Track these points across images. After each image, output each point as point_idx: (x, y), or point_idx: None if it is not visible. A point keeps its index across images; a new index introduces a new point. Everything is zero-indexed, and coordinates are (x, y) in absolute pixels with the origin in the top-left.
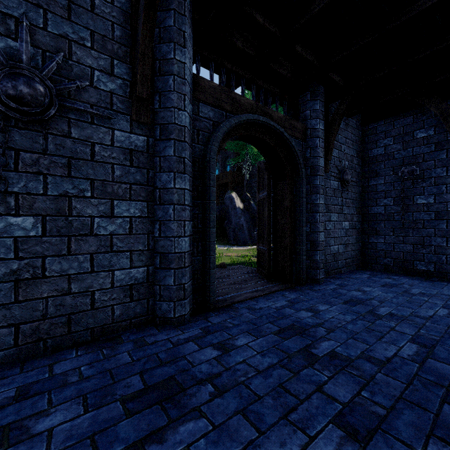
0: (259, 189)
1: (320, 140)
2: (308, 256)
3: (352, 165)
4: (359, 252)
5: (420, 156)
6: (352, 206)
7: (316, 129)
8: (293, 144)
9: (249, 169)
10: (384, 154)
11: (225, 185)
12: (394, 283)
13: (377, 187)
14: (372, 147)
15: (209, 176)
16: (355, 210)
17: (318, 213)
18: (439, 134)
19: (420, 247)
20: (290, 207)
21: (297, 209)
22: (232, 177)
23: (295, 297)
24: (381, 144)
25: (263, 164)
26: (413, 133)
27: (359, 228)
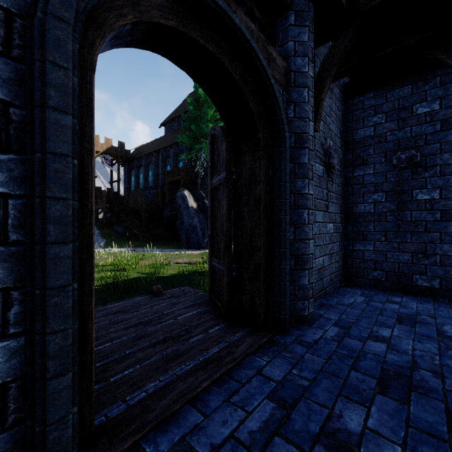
0: (213, 171)
1: (309, 92)
2: (291, 279)
3: (336, 148)
4: (342, 263)
5: (421, 137)
6: (336, 202)
7: (303, 73)
8: (273, 82)
9: (203, 166)
10: (373, 135)
11: (177, 182)
12: (406, 312)
13: (364, 178)
14: (357, 126)
15: (45, 72)
16: (338, 208)
17: (306, 209)
18: (447, 109)
19: (421, 257)
20: (264, 198)
21: (276, 201)
22: (185, 174)
23: (283, 374)
24: (369, 122)
25: (218, 127)
26: (411, 107)
27: (342, 231)
